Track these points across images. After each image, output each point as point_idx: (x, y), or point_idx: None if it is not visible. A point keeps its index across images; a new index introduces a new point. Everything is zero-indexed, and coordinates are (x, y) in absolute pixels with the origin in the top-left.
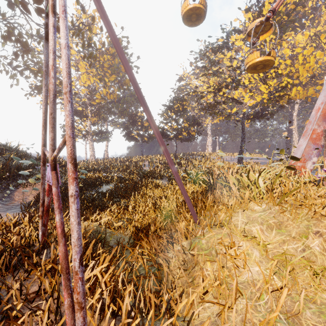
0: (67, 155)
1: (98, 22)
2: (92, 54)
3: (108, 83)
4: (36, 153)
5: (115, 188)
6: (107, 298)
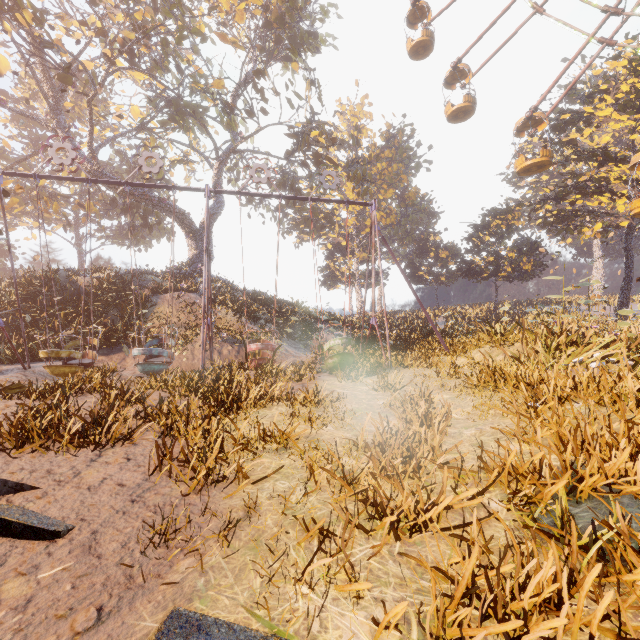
0: (385, 315)
1: (369, 122)
2: (367, 190)
3: (383, 203)
4: (312, 308)
5: (394, 344)
6: (394, 362)
